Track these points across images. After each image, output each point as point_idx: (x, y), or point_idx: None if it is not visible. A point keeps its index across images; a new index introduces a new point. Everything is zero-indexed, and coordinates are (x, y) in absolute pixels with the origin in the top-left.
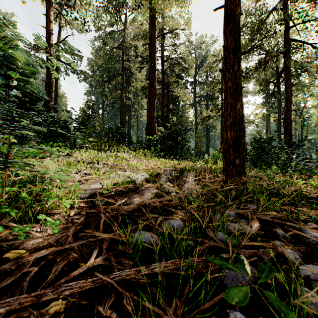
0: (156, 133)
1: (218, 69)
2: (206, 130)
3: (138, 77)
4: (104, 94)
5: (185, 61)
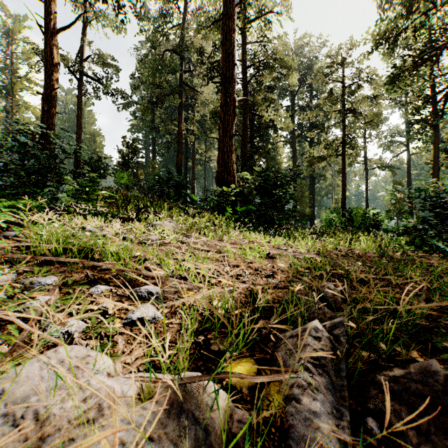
0: (235, 182)
1: (337, 78)
2: (311, 182)
3: (205, 102)
4: (155, 128)
5: (283, 62)
